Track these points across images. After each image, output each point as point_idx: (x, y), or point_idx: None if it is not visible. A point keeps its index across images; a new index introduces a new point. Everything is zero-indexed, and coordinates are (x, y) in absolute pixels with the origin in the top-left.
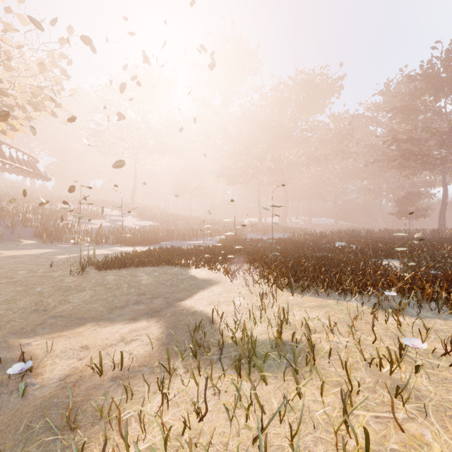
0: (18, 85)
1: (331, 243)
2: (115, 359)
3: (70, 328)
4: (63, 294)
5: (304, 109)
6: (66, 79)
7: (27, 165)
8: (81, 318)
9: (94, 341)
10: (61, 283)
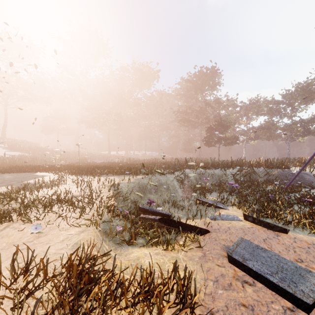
0: None
1: (127, 163)
2: None
3: None
4: None
5: (136, 86)
6: None
7: None
8: None
9: None
10: None
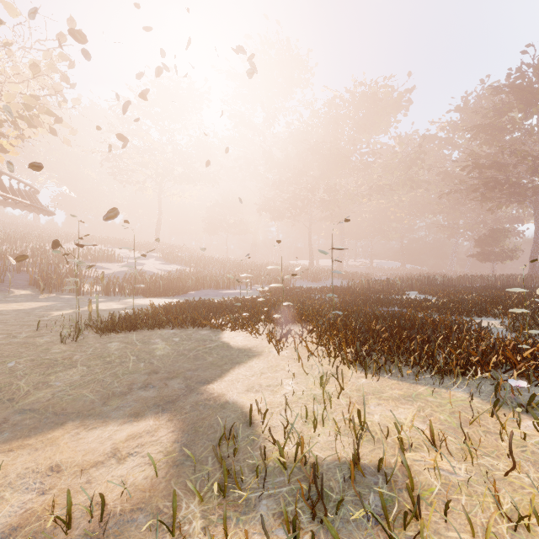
0: (5, 94)
1: (403, 294)
2: (97, 494)
3: (41, 430)
4: (43, 373)
5: (364, 129)
6: (69, 88)
7: (23, 196)
8: (60, 414)
9: (71, 456)
10: (45, 355)
